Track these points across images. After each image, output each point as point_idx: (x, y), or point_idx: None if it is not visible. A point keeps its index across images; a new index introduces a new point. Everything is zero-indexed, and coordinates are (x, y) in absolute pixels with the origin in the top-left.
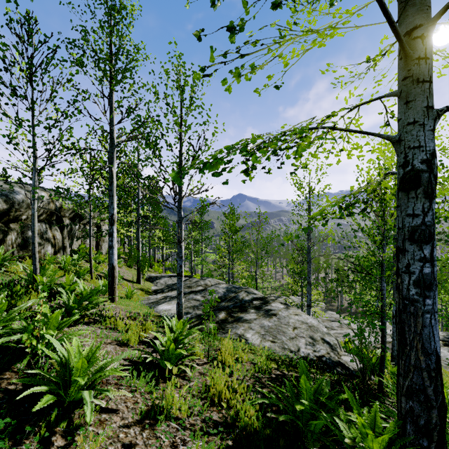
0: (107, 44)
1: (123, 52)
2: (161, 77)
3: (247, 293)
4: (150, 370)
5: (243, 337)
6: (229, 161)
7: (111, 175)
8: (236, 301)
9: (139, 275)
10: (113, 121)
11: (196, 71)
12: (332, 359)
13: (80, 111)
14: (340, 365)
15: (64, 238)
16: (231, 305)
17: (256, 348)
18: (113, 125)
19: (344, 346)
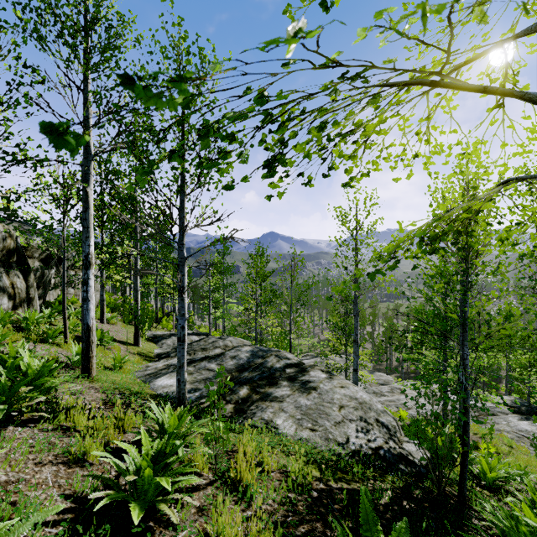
0: (75, 6)
1: (99, 20)
2: (151, 52)
3: (278, 358)
4: (105, 519)
5: (271, 425)
6: (230, 135)
7: (86, 197)
8: (263, 370)
9: (137, 334)
10: (88, 121)
11: (204, 48)
12: (393, 451)
13: (36, 103)
14: (404, 459)
15: (29, 286)
16: (257, 376)
17: (289, 441)
18: (88, 128)
19: (398, 419)
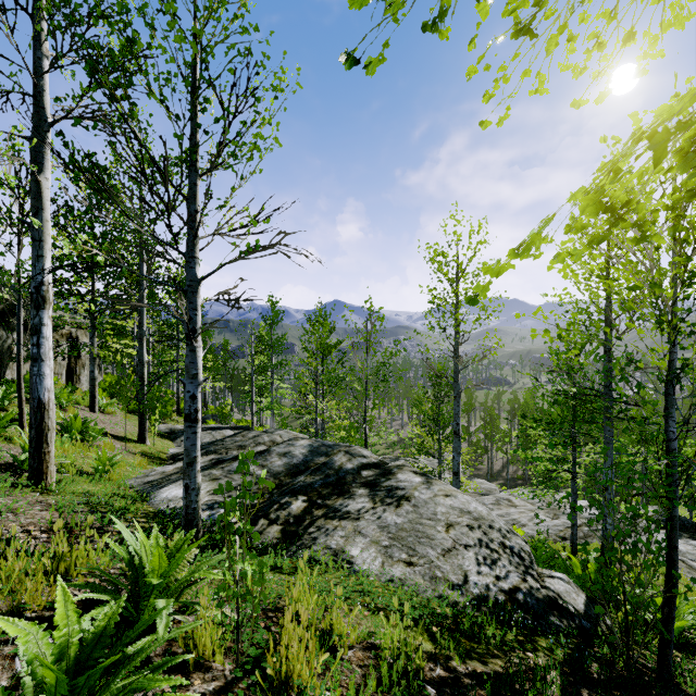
0: None
1: None
2: None
3: (349, 456)
4: None
5: (342, 557)
6: None
7: (37, 191)
8: (327, 472)
9: (143, 427)
10: (41, 66)
11: None
12: (537, 595)
13: None
14: (554, 607)
15: None
16: (318, 481)
17: (373, 585)
18: (39, 75)
19: None
